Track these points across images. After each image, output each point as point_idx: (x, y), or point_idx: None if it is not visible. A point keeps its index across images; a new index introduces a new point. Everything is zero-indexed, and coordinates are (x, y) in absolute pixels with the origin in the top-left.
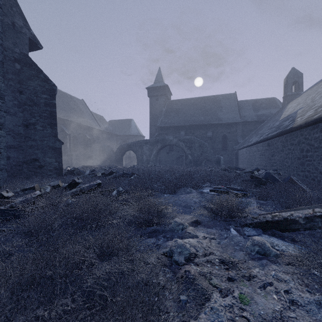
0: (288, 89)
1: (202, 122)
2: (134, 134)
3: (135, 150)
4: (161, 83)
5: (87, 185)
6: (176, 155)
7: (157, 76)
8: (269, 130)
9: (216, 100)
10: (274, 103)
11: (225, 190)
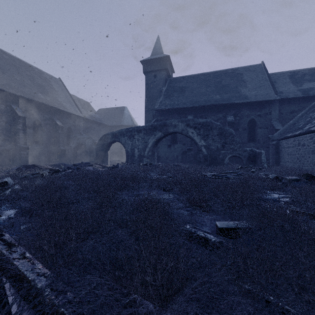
0: None
1: (218, 101)
2: (127, 124)
3: (122, 142)
4: (160, 55)
5: None
6: (181, 149)
7: (155, 47)
8: None
9: (236, 73)
10: None
11: None
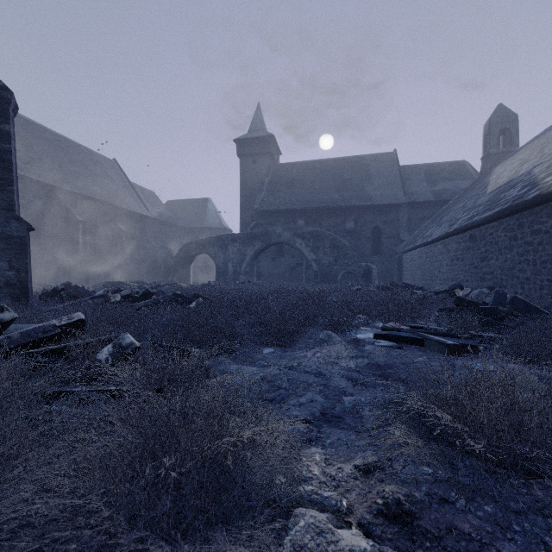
0: (491, 142)
1: (336, 202)
2: (213, 226)
3: (212, 254)
4: (261, 132)
5: (26, 328)
6: (289, 264)
7: (255, 120)
8: (468, 211)
9: (361, 164)
10: (463, 170)
11: (415, 336)
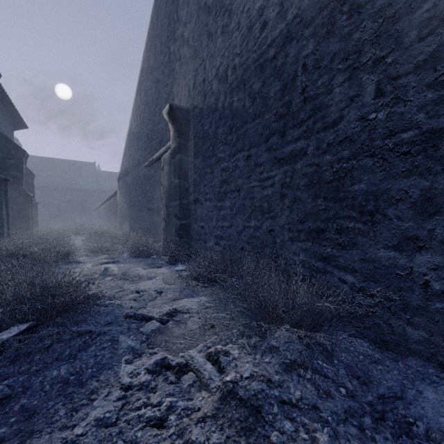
0: None
1: (61, 185)
2: None
3: None
4: None
5: None
6: None
7: None
8: None
9: (77, 166)
10: None
11: None
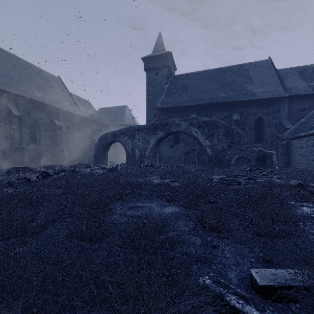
0: None
1: (223, 99)
2: (128, 124)
3: (123, 142)
4: (162, 51)
5: None
6: (184, 149)
7: (157, 44)
8: None
9: (241, 70)
10: None
11: None
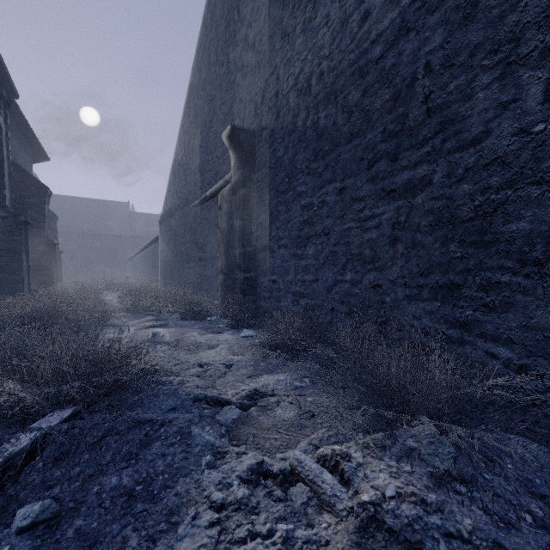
0: None
1: (88, 230)
2: None
3: None
4: None
5: None
6: None
7: None
8: None
9: (107, 207)
10: None
11: None
